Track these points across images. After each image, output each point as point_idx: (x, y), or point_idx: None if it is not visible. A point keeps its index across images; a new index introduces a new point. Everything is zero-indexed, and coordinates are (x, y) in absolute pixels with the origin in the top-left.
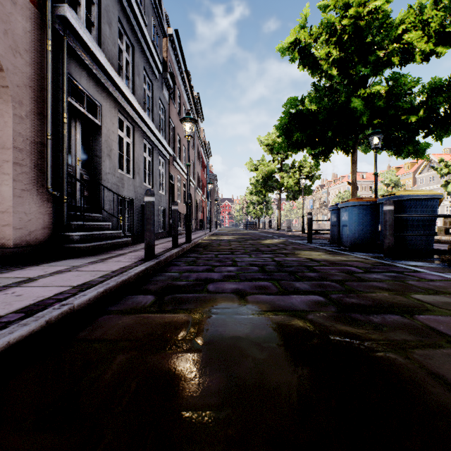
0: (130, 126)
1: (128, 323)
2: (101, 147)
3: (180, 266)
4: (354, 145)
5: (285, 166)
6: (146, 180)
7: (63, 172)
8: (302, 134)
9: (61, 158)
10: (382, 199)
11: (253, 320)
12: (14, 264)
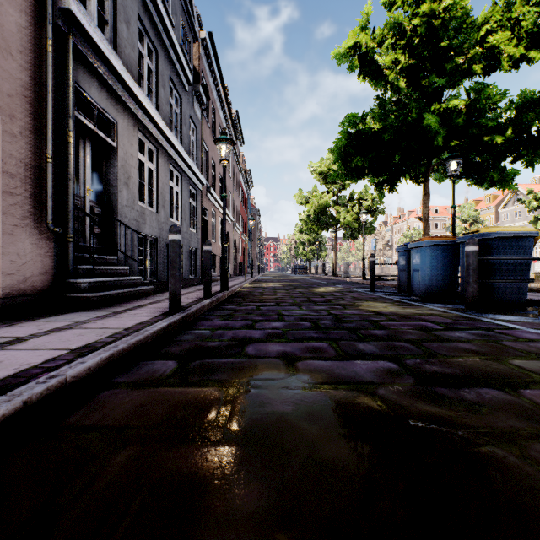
0: (152, 149)
1: (138, 401)
2: (116, 174)
3: (212, 320)
4: (427, 172)
5: (341, 199)
6: (173, 215)
7: (68, 204)
8: (363, 158)
9: (65, 186)
10: (464, 237)
11: (305, 397)
12: (3, 319)
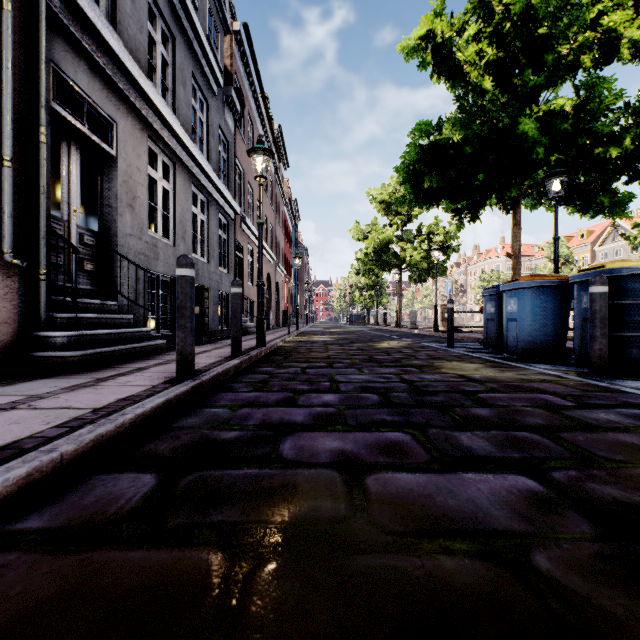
0: (169, 163)
1: (39, 593)
2: (116, 192)
3: (237, 391)
4: (517, 197)
5: (407, 233)
6: (197, 250)
7: (39, 227)
8: (439, 178)
9: (37, 203)
10: (581, 275)
11: (391, 581)
12: None
